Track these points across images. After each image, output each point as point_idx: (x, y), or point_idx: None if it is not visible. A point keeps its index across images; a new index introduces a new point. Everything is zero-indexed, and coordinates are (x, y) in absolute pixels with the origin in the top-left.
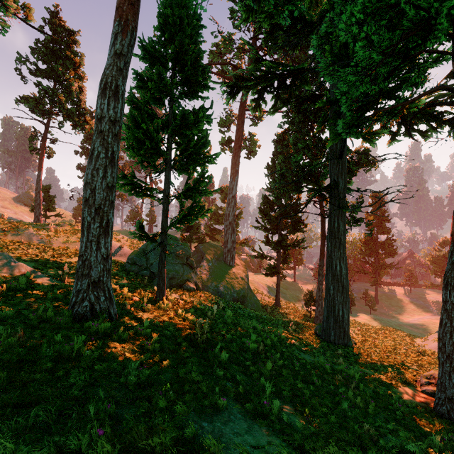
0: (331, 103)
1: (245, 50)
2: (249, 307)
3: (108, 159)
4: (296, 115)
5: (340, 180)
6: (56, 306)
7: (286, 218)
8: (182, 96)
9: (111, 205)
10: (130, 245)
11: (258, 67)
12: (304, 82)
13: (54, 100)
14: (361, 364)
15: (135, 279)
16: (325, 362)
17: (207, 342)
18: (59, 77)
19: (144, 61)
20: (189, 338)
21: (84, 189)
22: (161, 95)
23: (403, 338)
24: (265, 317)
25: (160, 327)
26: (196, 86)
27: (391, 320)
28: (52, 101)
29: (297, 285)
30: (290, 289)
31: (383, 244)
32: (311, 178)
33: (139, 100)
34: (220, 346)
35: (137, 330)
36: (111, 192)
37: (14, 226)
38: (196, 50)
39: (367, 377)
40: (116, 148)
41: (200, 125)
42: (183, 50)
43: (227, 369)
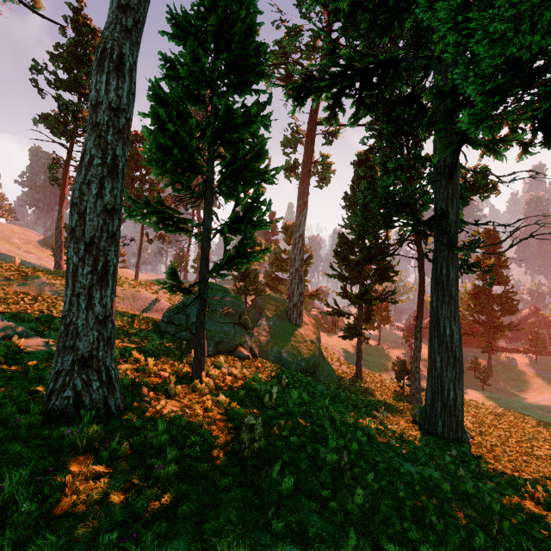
0: (443, 95)
1: (315, 47)
2: (321, 380)
3: (106, 167)
4: (385, 125)
5: (451, 209)
6: (33, 392)
7: (370, 263)
8: (229, 91)
9: (111, 238)
10: (170, 298)
11: (334, 60)
12: (397, 78)
13: (77, 117)
14: (490, 477)
15: (171, 343)
16: (440, 476)
17: (260, 455)
18: (84, 89)
19: (176, 42)
20: (232, 446)
21: (70, 213)
22: (198, 87)
23: (538, 428)
24: (344, 396)
25: (187, 428)
26: (248, 73)
27: (512, 400)
28: (74, 118)
29: (383, 350)
30: (374, 354)
31: (499, 298)
32: (406, 209)
33: (166, 93)
34: (281, 460)
35: (147, 438)
36: (111, 219)
37: (23, 274)
38: (248, 20)
39: (505, 502)
40: (121, 151)
41: (254, 131)
42: (228, 19)
43: (291, 510)
